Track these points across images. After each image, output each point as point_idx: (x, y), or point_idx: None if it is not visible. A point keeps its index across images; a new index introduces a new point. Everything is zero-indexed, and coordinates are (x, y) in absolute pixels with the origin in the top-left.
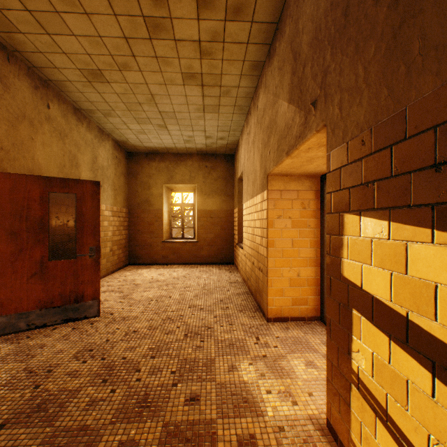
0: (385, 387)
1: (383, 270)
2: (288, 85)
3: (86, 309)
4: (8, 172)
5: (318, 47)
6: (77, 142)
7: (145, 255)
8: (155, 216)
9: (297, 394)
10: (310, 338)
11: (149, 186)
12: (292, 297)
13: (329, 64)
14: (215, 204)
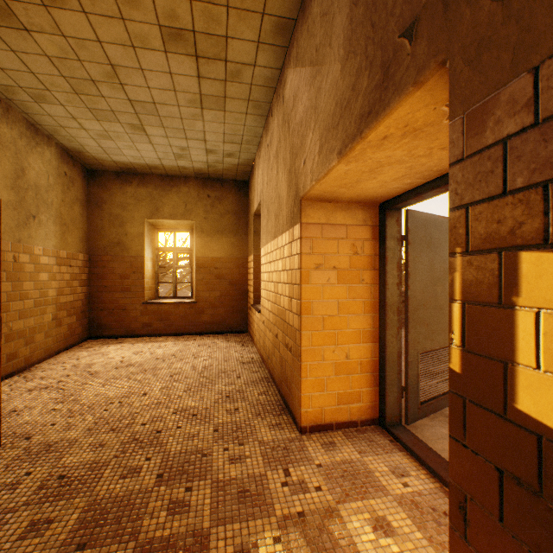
0: None
1: None
2: (343, 30)
3: None
4: None
5: None
6: None
7: (116, 323)
8: (132, 266)
9: None
10: (370, 462)
11: (122, 221)
12: (338, 391)
13: None
14: (221, 249)
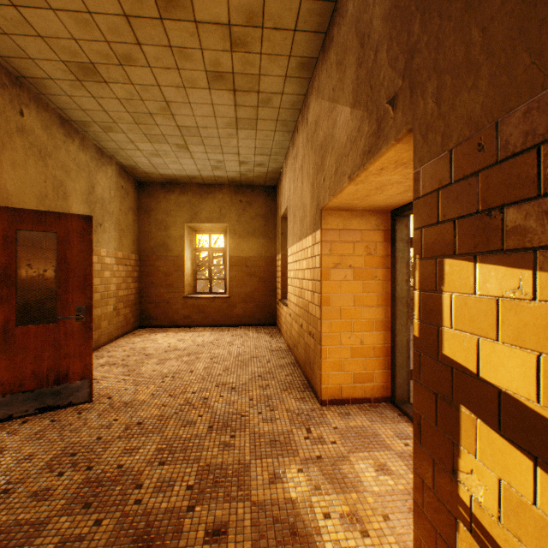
0: (526, 542)
1: (520, 350)
2: (352, 83)
3: (72, 392)
4: None
5: (399, 18)
6: (66, 164)
7: (161, 315)
8: (174, 265)
9: (368, 518)
10: (379, 428)
11: (166, 225)
12: (353, 371)
13: (418, 38)
14: (252, 249)
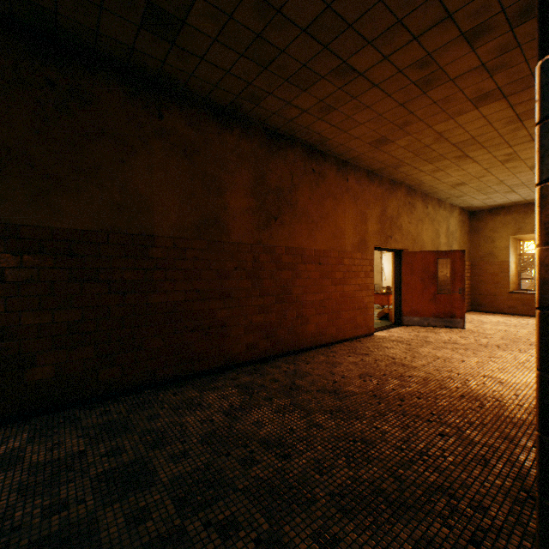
0: None
1: None
2: None
3: (456, 323)
4: (414, 249)
5: None
6: (438, 221)
7: (487, 304)
8: (499, 268)
9: None
10: None
11: (491, 239)
12: None
13: None
14: None
